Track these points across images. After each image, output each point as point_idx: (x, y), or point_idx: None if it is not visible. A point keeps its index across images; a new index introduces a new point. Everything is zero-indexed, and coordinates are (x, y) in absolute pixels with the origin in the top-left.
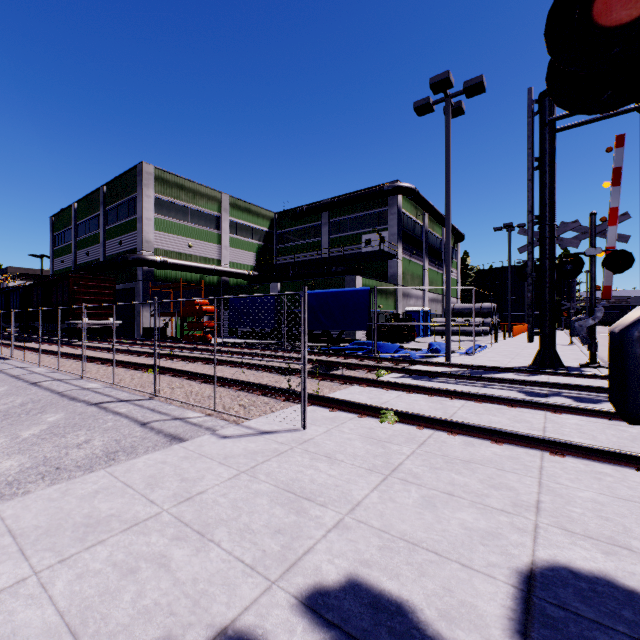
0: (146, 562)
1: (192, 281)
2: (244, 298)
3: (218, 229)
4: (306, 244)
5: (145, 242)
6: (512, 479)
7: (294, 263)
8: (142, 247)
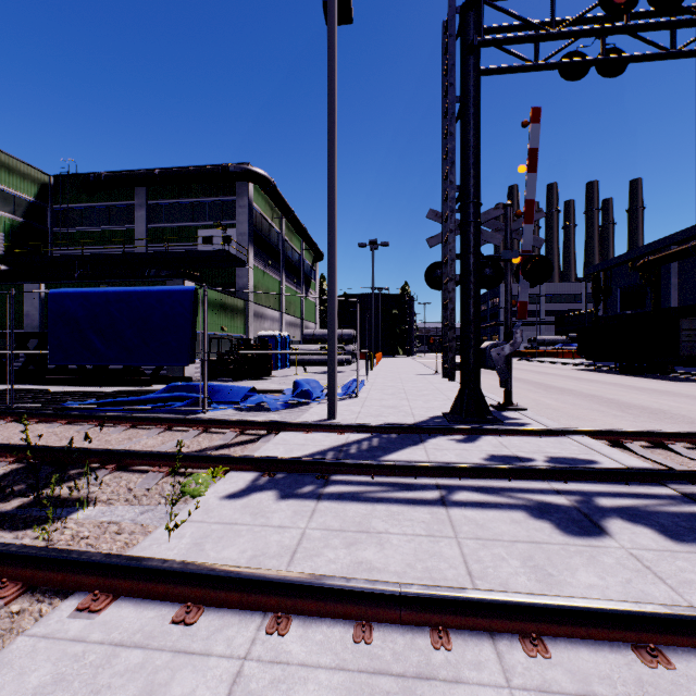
0: None
1: None
2: None
3: None
4: (108, 232)
5: None
6: None
7: (82, 257)
8: None
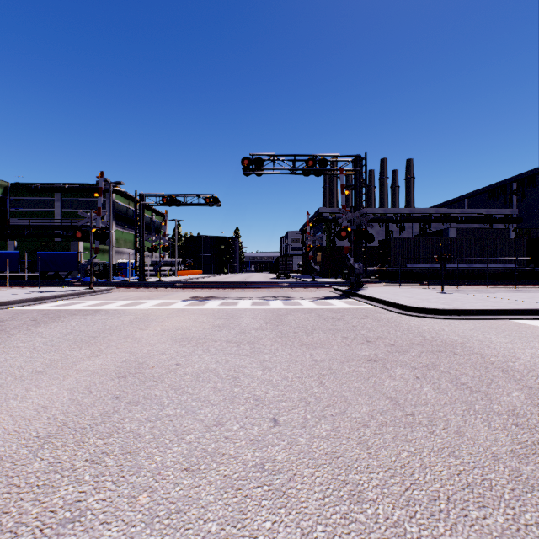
0: (17, 292)
1: None
2: None
3: None
4: (41, 212)
5: None
6: (81, 288)
7: (30, 226)
8: None
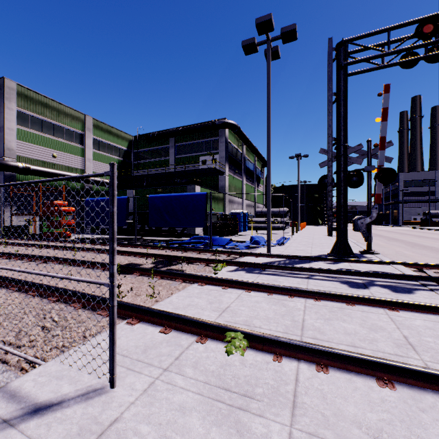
0: None
1: (56, 186)
2: (99, 200)
3: (82, 144)
4: (157, 161)
5: (7, 149)
6: None
7: (147, 175)
8: (3, 153)
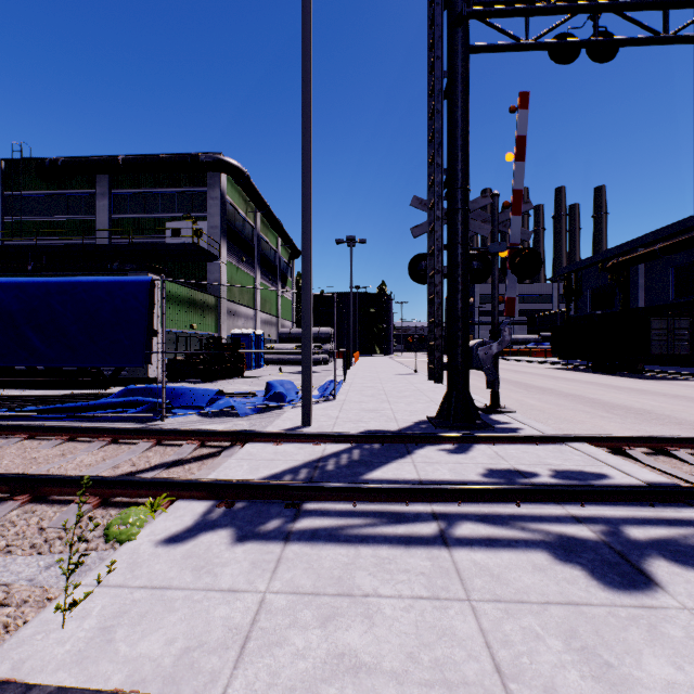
0: None
1: None
2: None
3: None
4: (67, 222)
5: None
6: None
7: (36, 248)
8: None
